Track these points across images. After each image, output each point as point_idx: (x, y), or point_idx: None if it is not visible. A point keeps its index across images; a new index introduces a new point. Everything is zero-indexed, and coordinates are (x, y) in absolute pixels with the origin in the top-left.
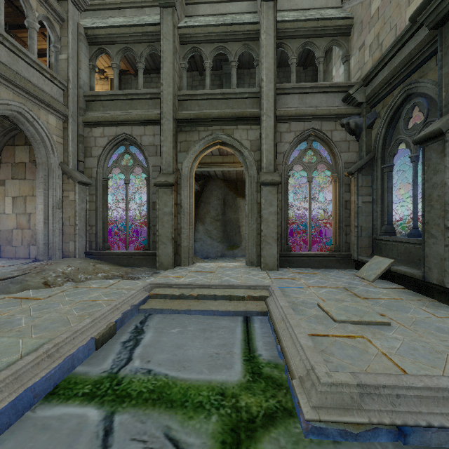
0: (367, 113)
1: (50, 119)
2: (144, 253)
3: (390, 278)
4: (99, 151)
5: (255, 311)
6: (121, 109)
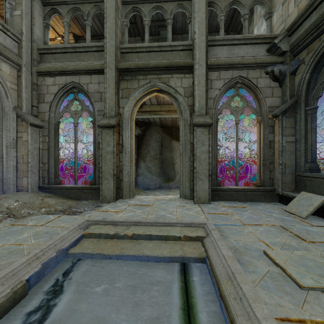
0: (290, 61)
1: (3, 67)
2: (90, 187)
3: (321, 214)
4: (51, 97)
5: (193, 257)
6: (70, 60)
